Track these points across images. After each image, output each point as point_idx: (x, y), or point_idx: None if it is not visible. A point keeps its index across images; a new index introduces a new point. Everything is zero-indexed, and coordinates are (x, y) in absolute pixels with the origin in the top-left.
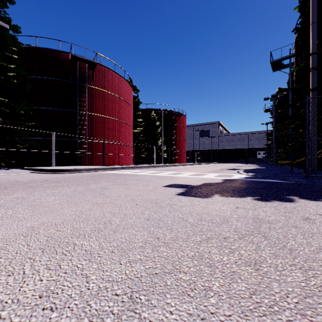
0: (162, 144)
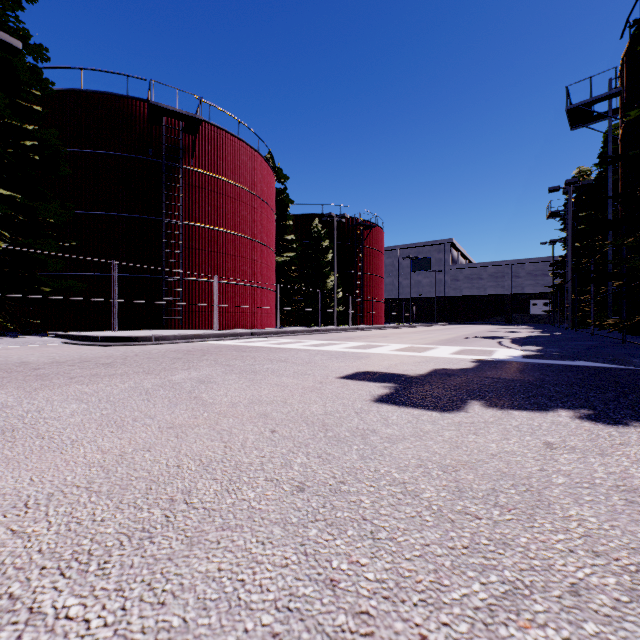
0: (334, 286)
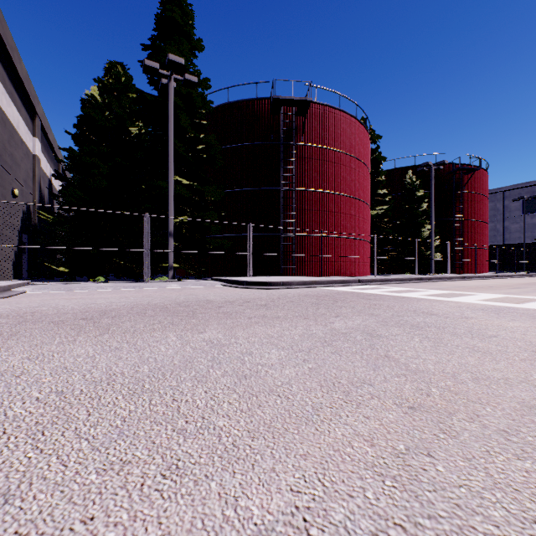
0: (431, 234)
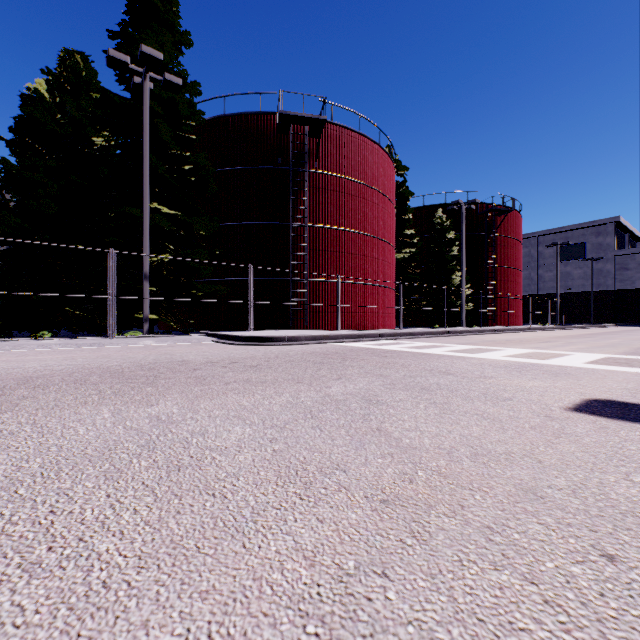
0: (462, 282)
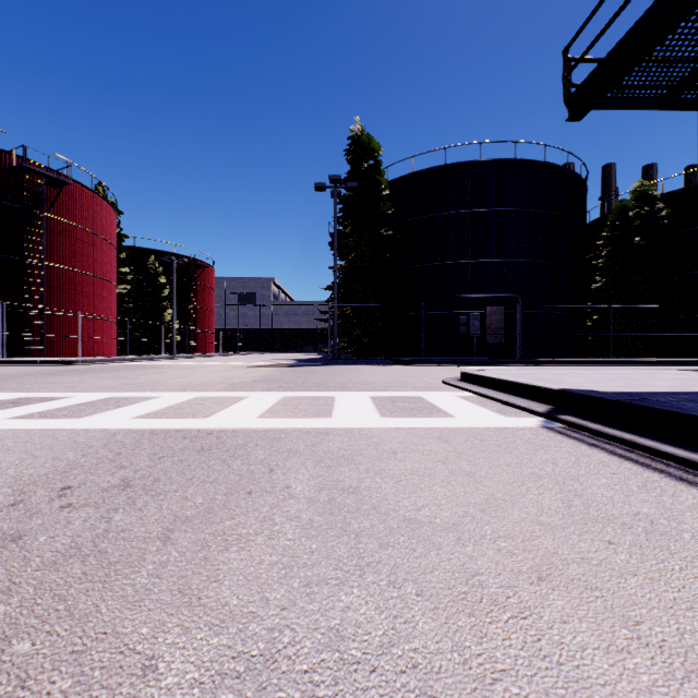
0: (174, 319)
